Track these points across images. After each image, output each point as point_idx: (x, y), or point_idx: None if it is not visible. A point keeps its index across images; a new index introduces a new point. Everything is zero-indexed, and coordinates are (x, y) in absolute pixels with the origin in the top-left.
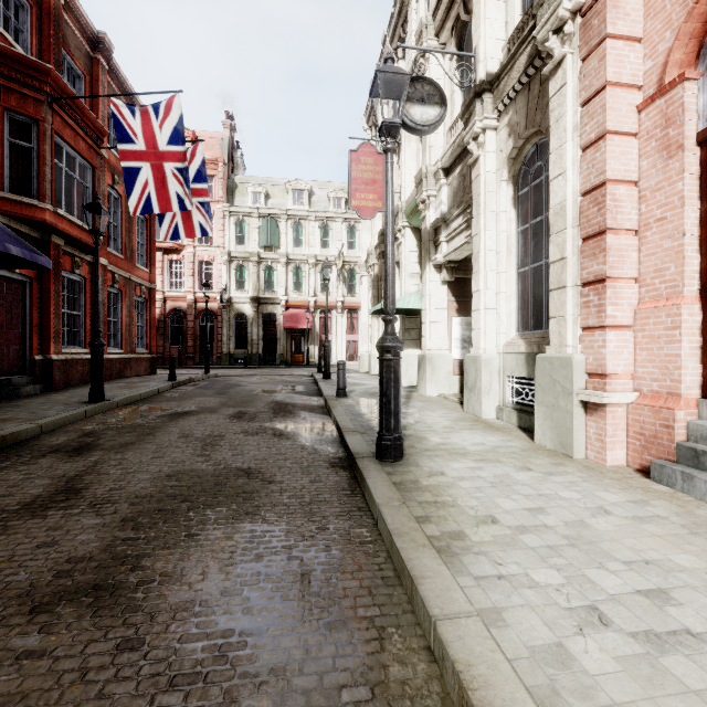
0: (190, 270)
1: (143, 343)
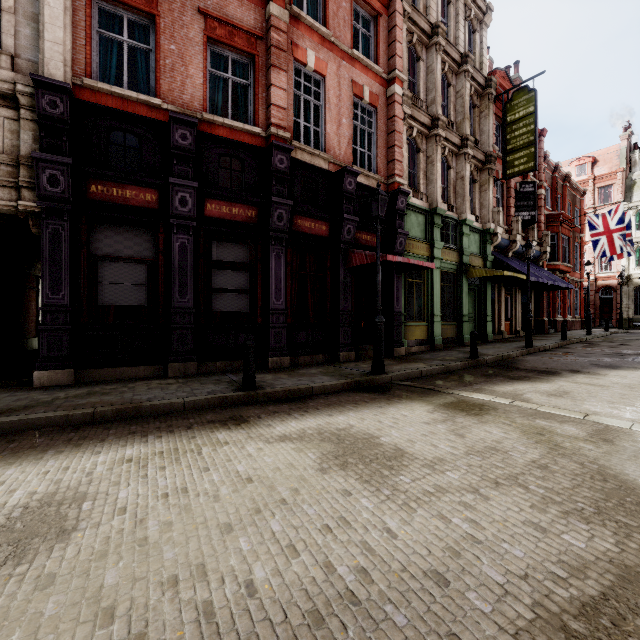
0: (591, 258)
1: (576, 312)
